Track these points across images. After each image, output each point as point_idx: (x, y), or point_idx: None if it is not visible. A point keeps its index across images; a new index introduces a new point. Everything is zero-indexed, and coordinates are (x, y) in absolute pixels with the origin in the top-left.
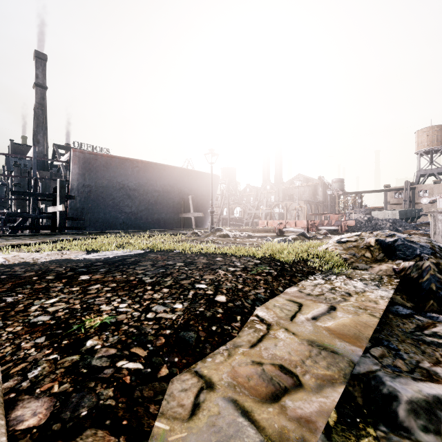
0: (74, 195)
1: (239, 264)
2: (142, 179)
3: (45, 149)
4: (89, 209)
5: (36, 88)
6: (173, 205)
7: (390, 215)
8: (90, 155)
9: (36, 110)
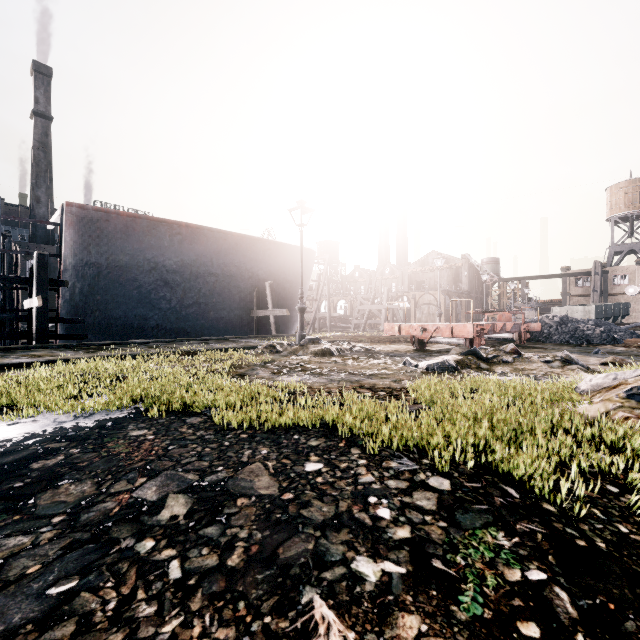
0: (67, 280)
1: (391, 517)
2: (188, 254)
3: (50, 212)
4: (97, 304)
5: (35, 118)
6: (240, 297)
7: (581, 312)
8: (96, 213)
9: (36, 153)
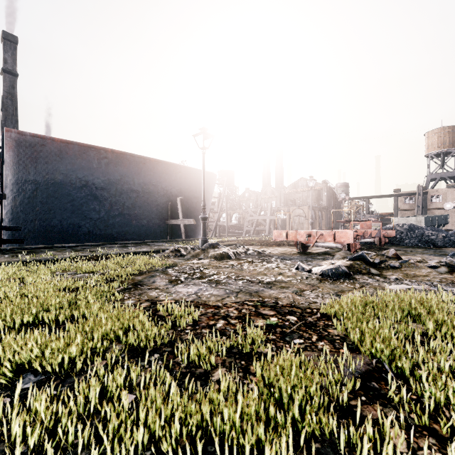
0: (4, 194)
1: None
2: (113, 174)
3: None
4: (36, 214)
5: (4, 74)
6: (157, 209)
7: (414, 222)
8: (33, 139)
9: (5, 100)
